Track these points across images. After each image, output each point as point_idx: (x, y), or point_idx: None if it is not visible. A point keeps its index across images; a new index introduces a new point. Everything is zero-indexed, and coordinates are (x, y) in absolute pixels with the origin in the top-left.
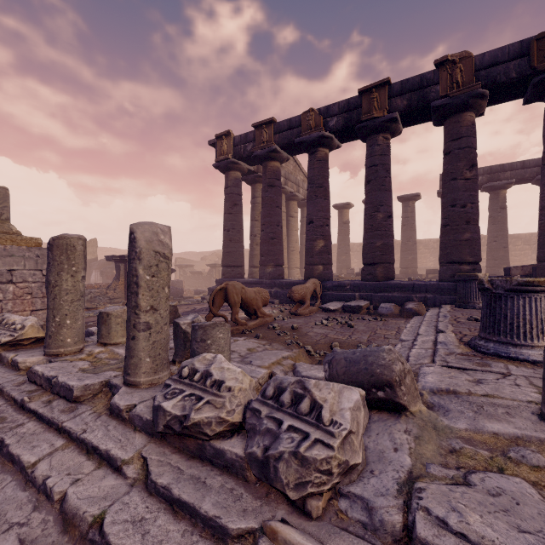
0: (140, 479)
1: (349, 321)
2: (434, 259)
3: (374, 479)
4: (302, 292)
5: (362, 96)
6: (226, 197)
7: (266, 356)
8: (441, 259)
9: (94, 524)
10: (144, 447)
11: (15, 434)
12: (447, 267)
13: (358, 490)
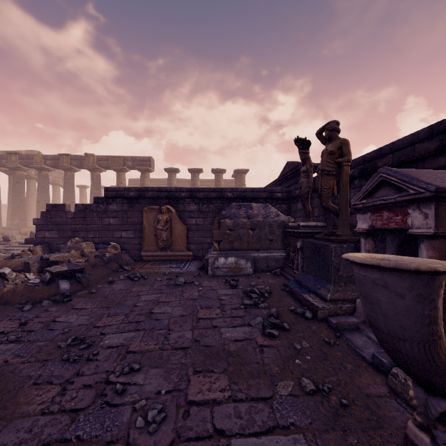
0: None
1: None
2: None
3: None
4: (26, 231)
5: (60, 156)
6: None
7: None
8: None
9: None
10: None
11: None
12: None
13: None
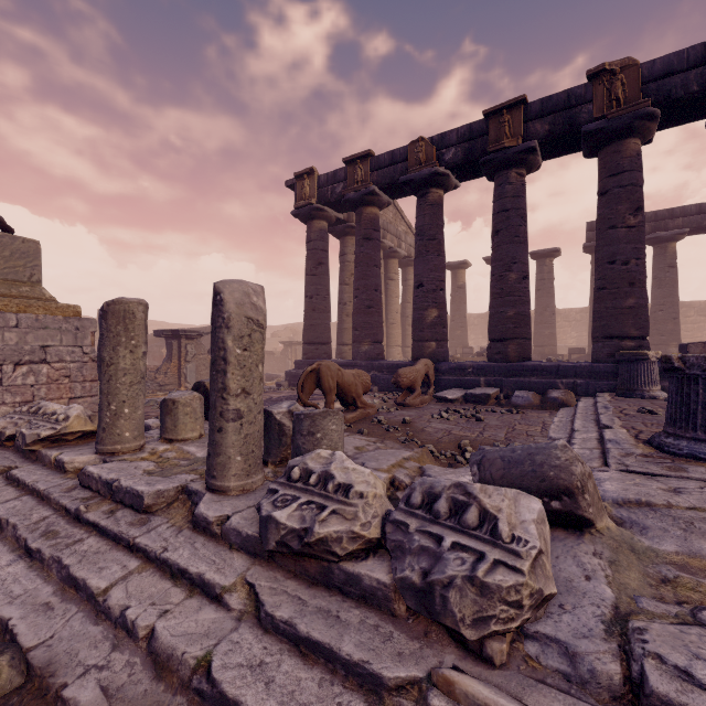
0: (249, 611)
1: (476, 414)
2: (577, 334)
3: (567, 615)
4: (412, 376)
5: (488, 120)
6: (309, 254)
7: (381, 456)
8: (595, 333)
9: (198, 668)
10: (247, 570)
11: (74, 553)
12: (603, 344)
13: (549, 629)
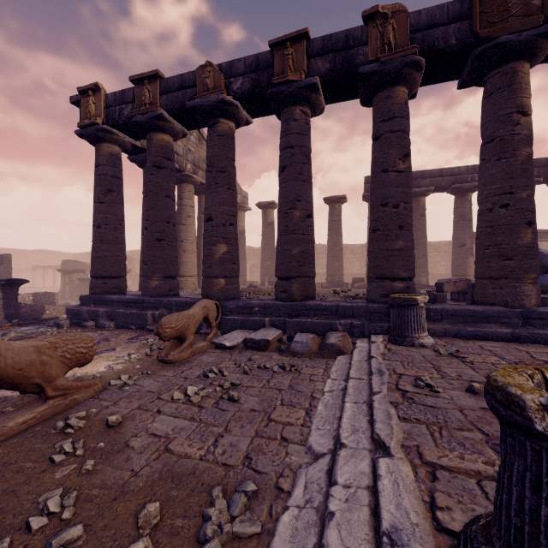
0: None
1: (237, 382)
2: (359, 264)
3: None
4: (179, 325)
5: (274, 51)
6: (96, 180)
7: None
8: (370, 273)
9: None
10: None
11: None
12: (377, 284)
13: None
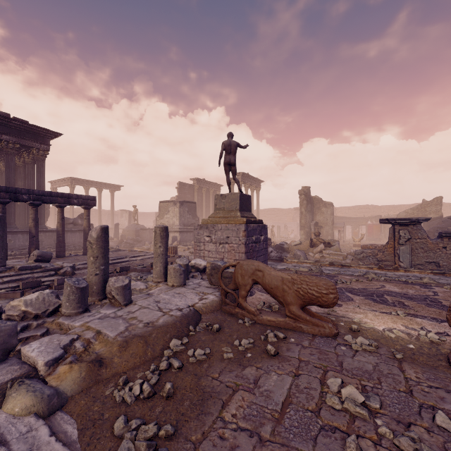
0: None
1: None
2: None
3: None
4: None
5: None
6: None
7: (107, 323)
8: None
9: None
10: None
11: None
12: None
13: None
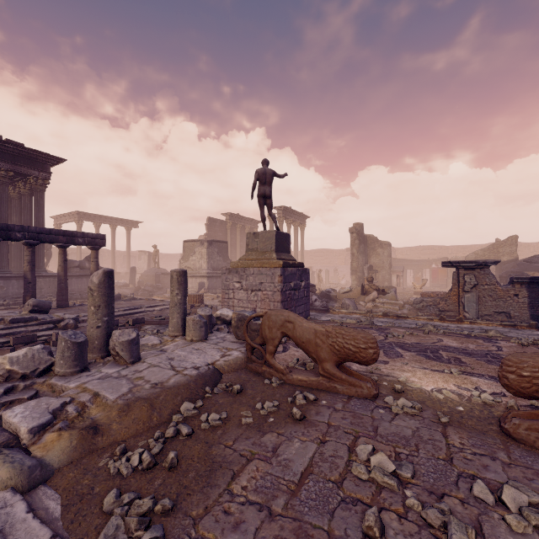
0: None
1: (450, 534)
2: None
3: None
4: None
5: None
6: None
7: (107, 384)
8: None
9: None
10: None
11: None
12: None
13: None
